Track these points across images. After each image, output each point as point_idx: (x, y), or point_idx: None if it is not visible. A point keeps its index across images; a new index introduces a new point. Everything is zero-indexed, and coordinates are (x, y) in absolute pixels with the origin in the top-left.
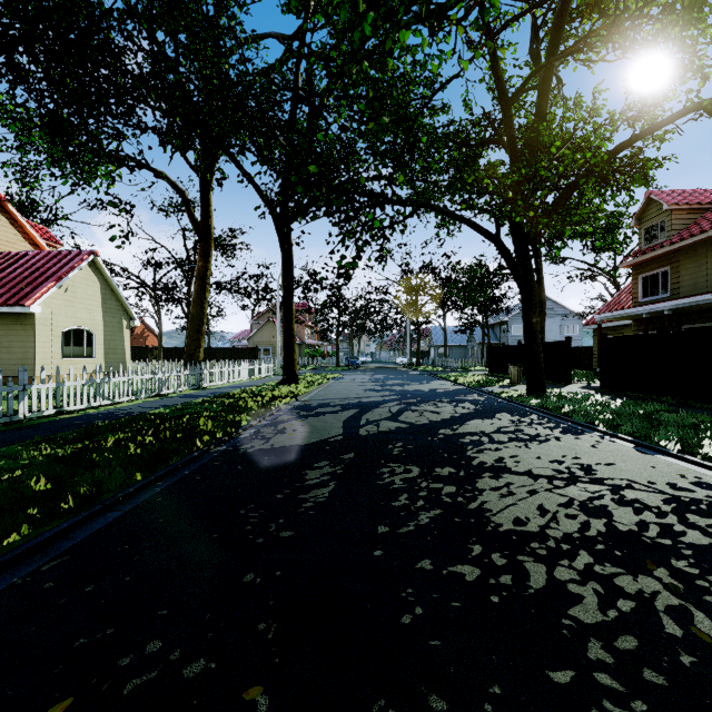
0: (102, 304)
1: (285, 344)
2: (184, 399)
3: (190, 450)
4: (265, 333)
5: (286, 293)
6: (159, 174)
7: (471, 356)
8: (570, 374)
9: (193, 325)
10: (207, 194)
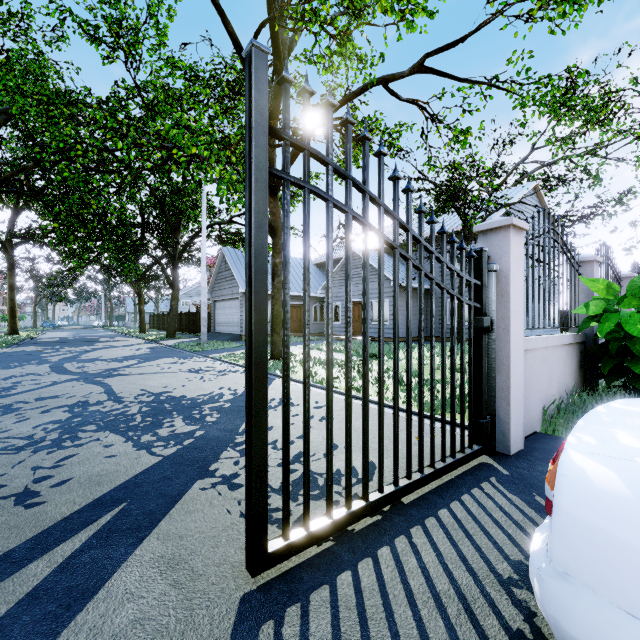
0: None
1: (10, 313)
2: None
3: (17, 341)
4: None
5: (11, 286)
6: None
7: None
8: None
9: None
10: None
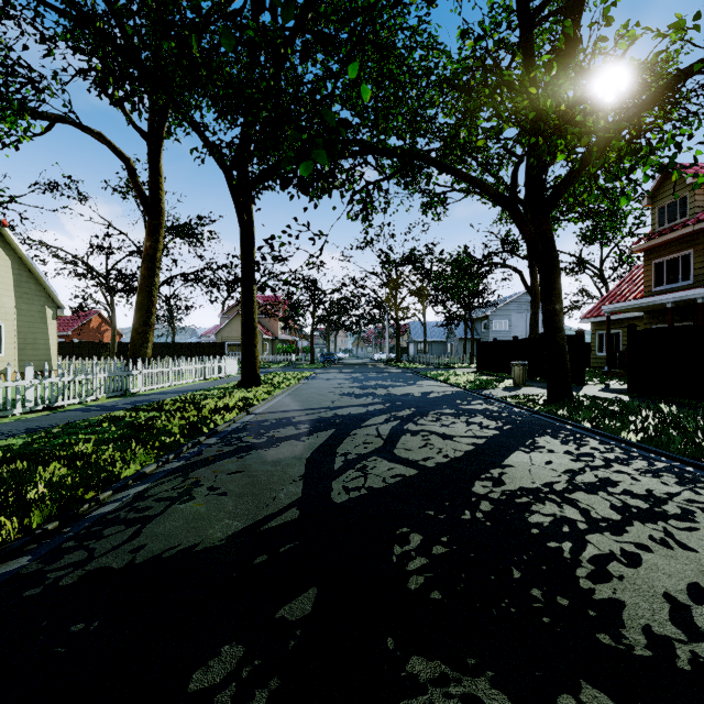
0: (15, 287)
1: (244, 337)
2: (79, 416)
3: None
4: (234, 327)
5: (245, 275)
6: (96, 134)
7: (451, 352)
8: (583, 373)
9: (138, 316)
10: (156, 161)
